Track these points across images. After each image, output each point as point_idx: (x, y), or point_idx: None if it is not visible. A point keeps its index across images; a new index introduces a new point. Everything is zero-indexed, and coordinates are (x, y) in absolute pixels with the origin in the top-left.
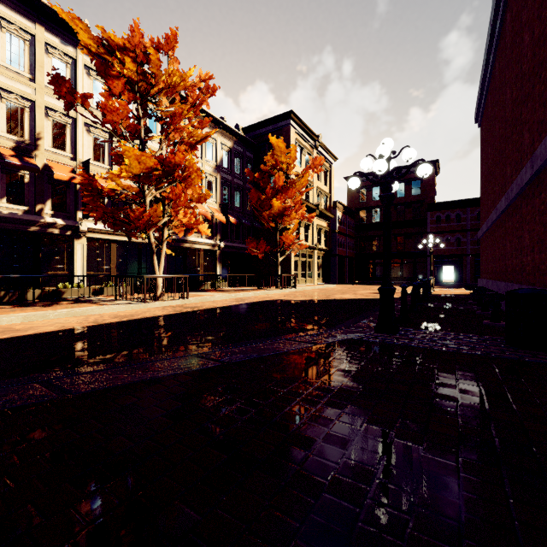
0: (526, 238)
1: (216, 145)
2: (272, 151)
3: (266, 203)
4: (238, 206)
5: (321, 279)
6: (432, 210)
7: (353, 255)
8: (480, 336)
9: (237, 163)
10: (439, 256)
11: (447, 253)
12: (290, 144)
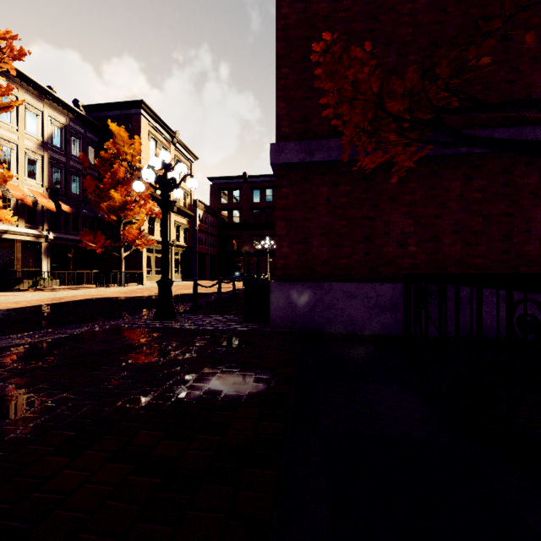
0: None
1: (42, 118)
2: (113, 139)
3: (105, 194)
4: (76, 193)
5: (180, 275)
6: None
7: (216, 252)
8: (236, 316)
9: (74, 144)
10: None
11: None
12: (141, 135)
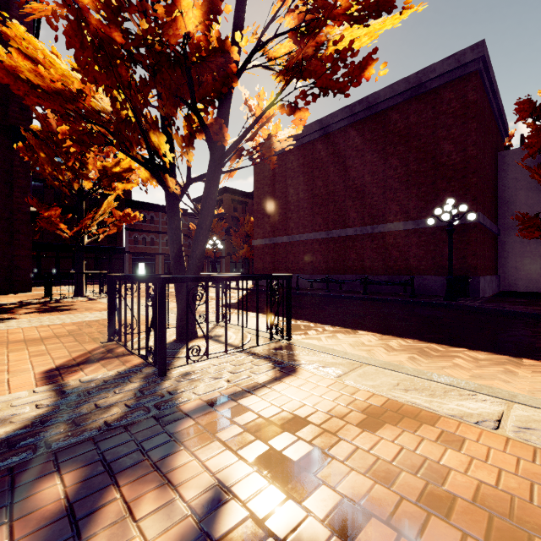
0: (395, 254)
1: None
2: None
3: None
4: None
5: None
6: (130, 207)
7: None
8: None
9: None
10: (137, 254)
11: (144, 251)
12: None
